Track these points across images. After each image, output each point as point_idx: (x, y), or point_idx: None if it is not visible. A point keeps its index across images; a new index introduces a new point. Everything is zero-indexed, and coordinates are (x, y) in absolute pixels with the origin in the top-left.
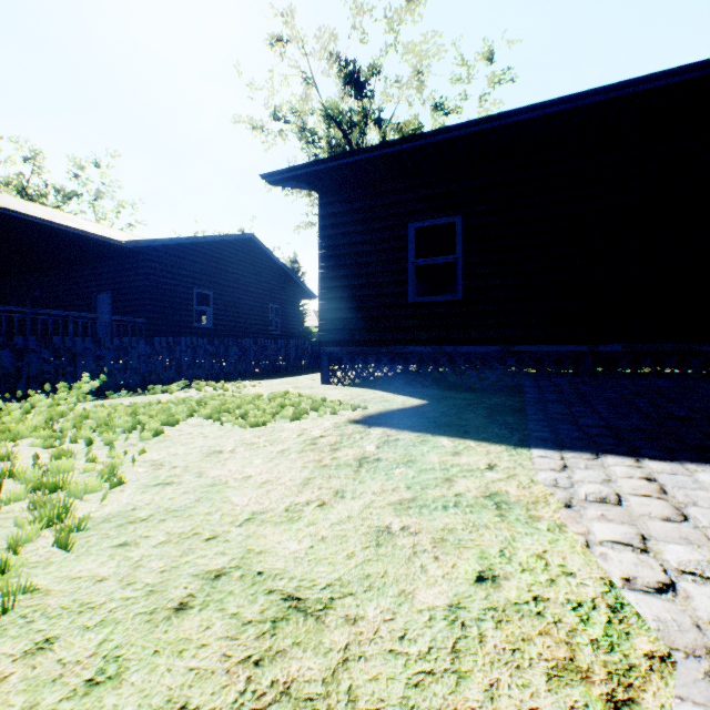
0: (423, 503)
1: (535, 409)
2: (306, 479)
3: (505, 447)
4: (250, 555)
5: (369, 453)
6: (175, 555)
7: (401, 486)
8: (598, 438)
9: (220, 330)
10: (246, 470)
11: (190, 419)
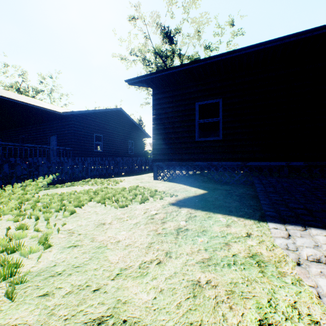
0: (215, 261)
1: (264, 197)
2: (149, 243)
3: (253, 221)
4: (118, 305)
5: (182, 225)
6: (74, 304)
7: (201, 249)
8: (302, 216)
9: (106, 152)
10: (117, 237)
11: (89, 203)
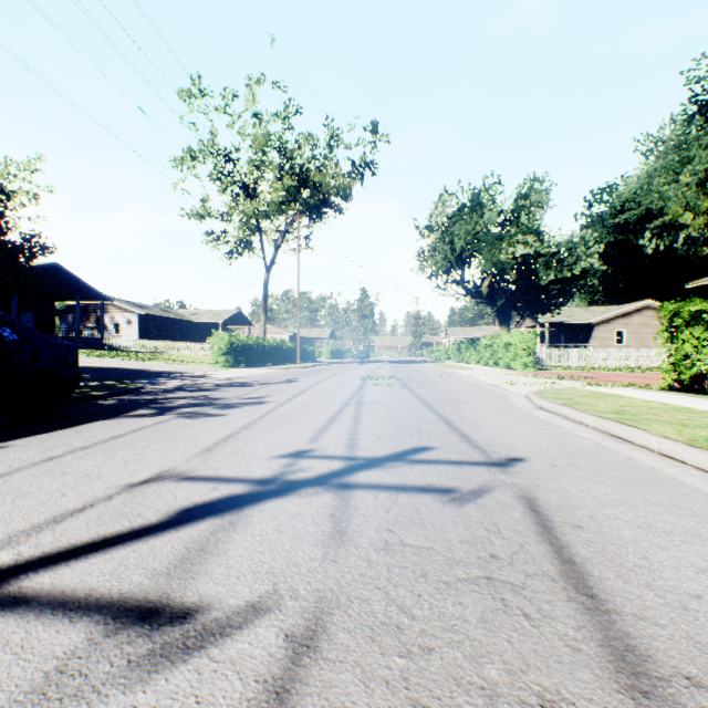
0: None
1: None
2: None
3: None
4: None
5: None
6: None
7: None
8: None
9: None
10: None
11: None
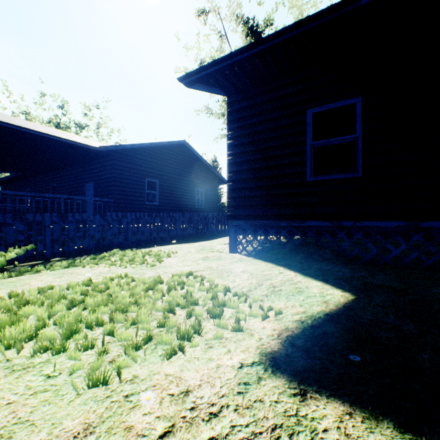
0: None
1: None
2: None
3: None
4: None
5: None
6: None
7: None
8: None
9: (163, 206)
10: None
11: (27, 345)
